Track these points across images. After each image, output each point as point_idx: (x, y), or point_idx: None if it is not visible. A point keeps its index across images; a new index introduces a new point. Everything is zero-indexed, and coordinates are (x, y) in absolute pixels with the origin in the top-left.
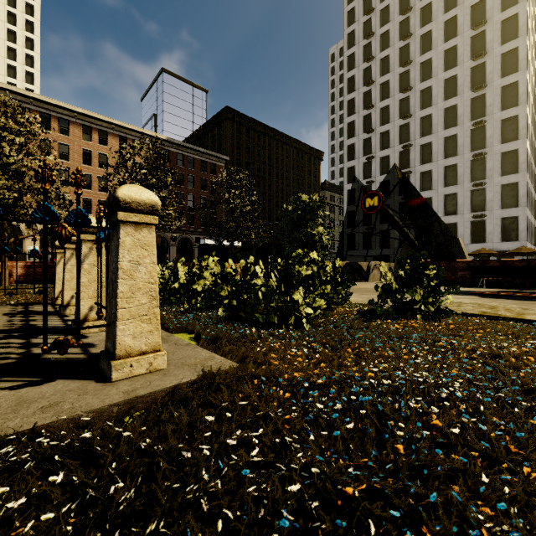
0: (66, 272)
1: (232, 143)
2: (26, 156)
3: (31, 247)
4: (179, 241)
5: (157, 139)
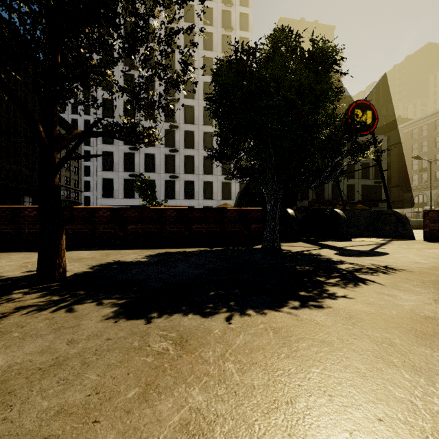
0: None
1: None
2: None
3: None
4: None
5: None
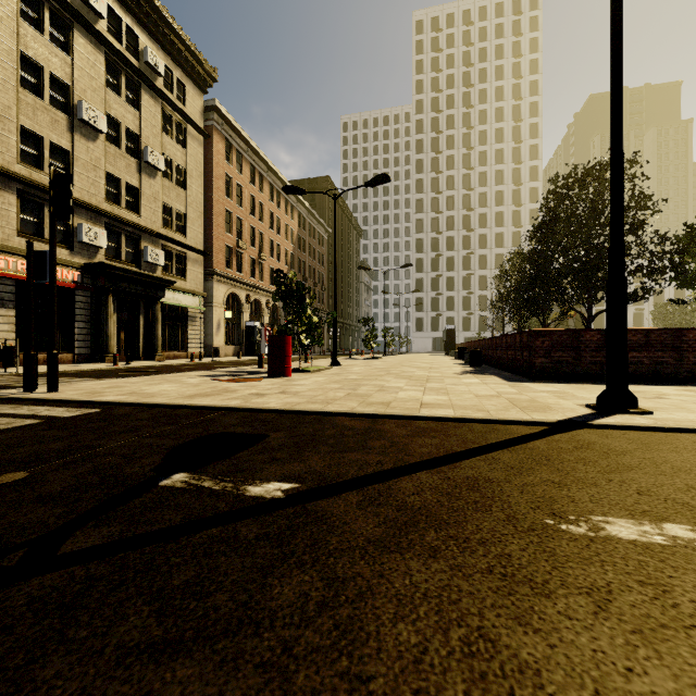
0: None
1: (328, 215)
2: None
3: (256, 323)
4: None
5: None
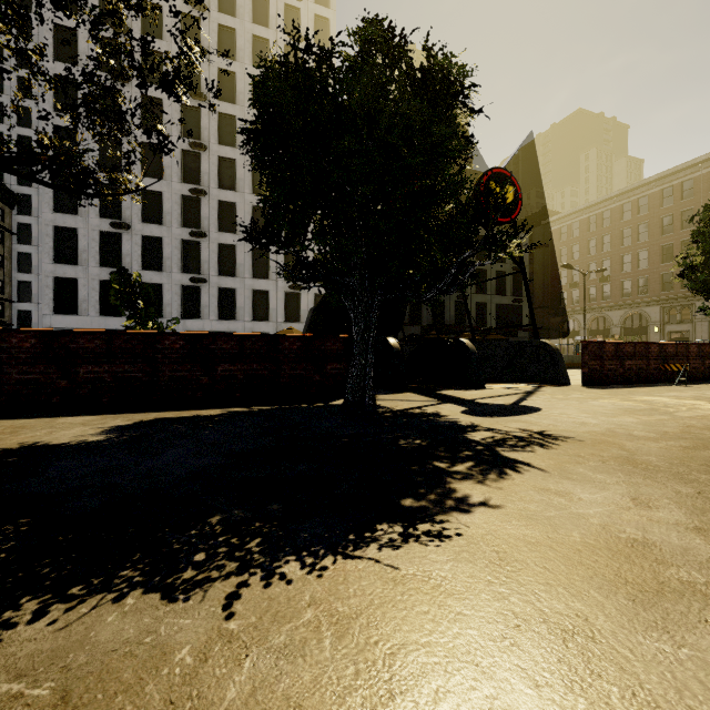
0: None
1: None
2: None
3: None
4: None
5: None
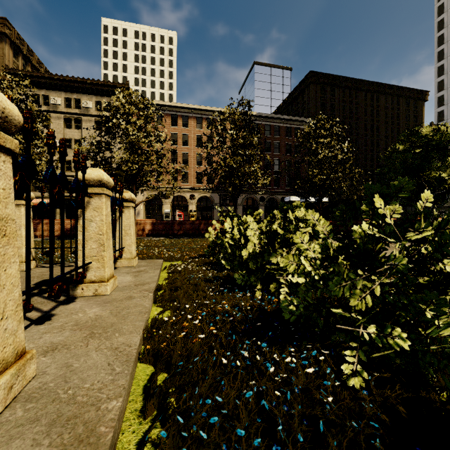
0: (79, 230)
1: (316, 105)
2: (142, 133)
3: (166, 210)
4: (267, 202)
5: (243, 100)
